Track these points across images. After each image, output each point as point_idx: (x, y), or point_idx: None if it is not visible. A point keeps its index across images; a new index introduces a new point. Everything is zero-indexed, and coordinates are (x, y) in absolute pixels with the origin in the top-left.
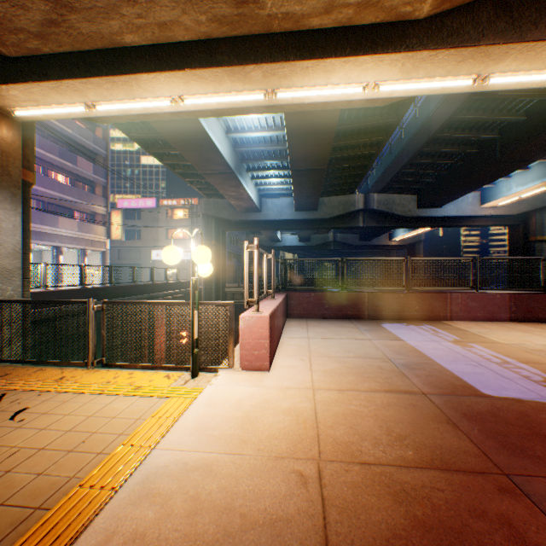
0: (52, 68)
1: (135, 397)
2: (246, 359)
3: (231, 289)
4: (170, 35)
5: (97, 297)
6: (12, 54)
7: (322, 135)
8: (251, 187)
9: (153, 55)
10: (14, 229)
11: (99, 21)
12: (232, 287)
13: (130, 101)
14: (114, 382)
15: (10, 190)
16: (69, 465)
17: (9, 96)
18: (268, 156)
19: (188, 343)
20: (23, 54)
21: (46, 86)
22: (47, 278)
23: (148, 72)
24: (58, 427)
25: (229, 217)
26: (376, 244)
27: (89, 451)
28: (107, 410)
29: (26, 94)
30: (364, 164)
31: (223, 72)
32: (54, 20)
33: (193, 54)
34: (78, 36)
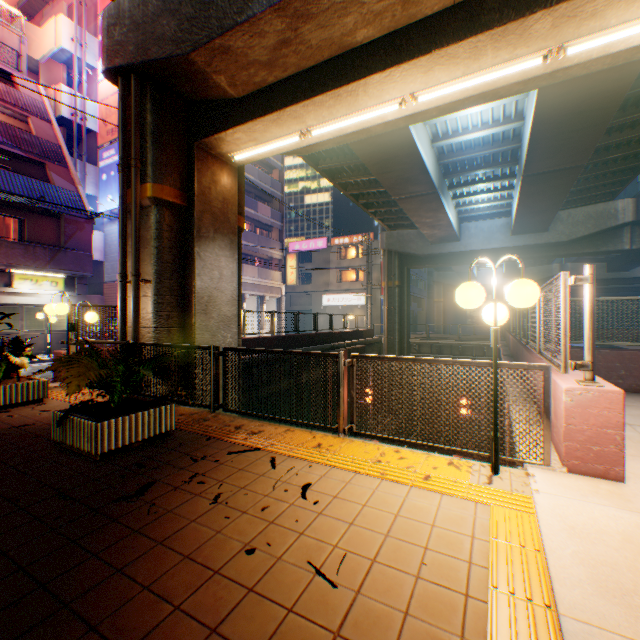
0: (274, 99)
1: (434, 494)
2: (575, 456)
3: (417, 340)
4: (413, 12)
5: (285, 345)
6: (239, 94)
7: (596, 110)
8: (451, 209)
9: (388, 46)
10: (231, 276)
11: (332, 23)
12: (418, 338)
13: (349, 116)
14: (386, 462)
15: (229, 237)
16: (436, 607)
17: (233, 141)
18: (482, 164)
19: (469, 419)
20: (248, 91)
21: (267, 120)
22: (245, 325)
23: (381, 71)
24: (368, 525)
25: (417, 252)
26: (639, 275)
27: (446, 586)
28: (413, 509)
29: (248, 134)
30: None
31: (487, 39)
32: (285, 39)
33: (442, 27)
34: (306, 51)
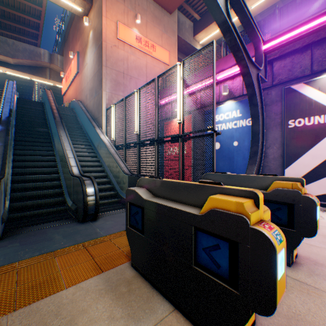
0: None
1: None
2: None
3: None
4: None
5: None
6: None
7: (0, 75)
8: None
9: None
10: None
11: None
12: None
13: None
14: None
15: None
16: None
17: None
18: None
19: None
20: None
21: None
22: None
23: None
24: None
25: None
26: None
27: None
28: None
29: None
30: (30, 89)
31: None
32: None
33: None
34: None
